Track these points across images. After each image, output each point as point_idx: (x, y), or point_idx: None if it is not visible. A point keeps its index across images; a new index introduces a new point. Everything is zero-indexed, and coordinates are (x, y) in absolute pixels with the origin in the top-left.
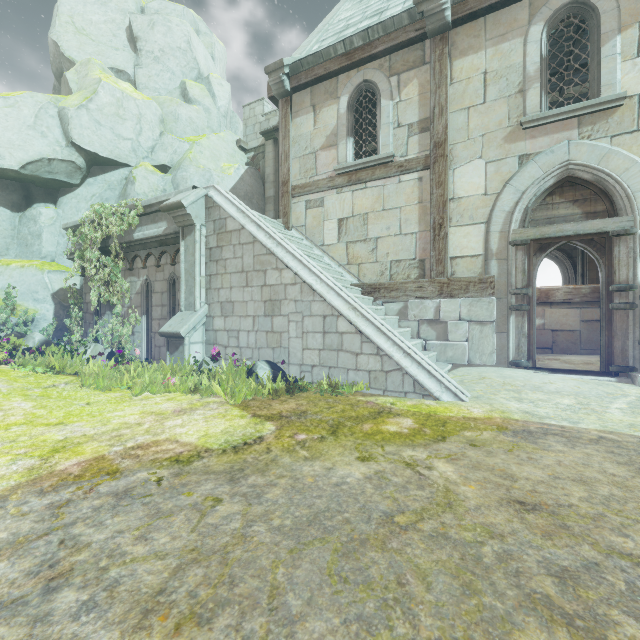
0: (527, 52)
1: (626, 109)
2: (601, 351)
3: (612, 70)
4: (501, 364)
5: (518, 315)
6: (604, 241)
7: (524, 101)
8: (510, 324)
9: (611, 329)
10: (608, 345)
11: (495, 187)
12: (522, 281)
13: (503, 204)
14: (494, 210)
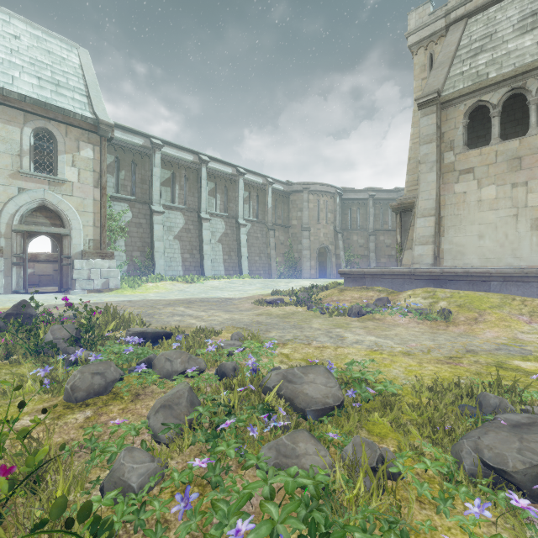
0: (23, 138)
1: (68, 185)
2: (59, 283)
3: (63, 167)
4: (8, 293)
5: (18, 267)
6: (60, 237)
7: (22, 161)
8: (13, 272)
9: (62, 273)
10: (61, 280)
11: (4, 199)
12: (20, 250)
13: (9, 209)
14: (3, 211)
